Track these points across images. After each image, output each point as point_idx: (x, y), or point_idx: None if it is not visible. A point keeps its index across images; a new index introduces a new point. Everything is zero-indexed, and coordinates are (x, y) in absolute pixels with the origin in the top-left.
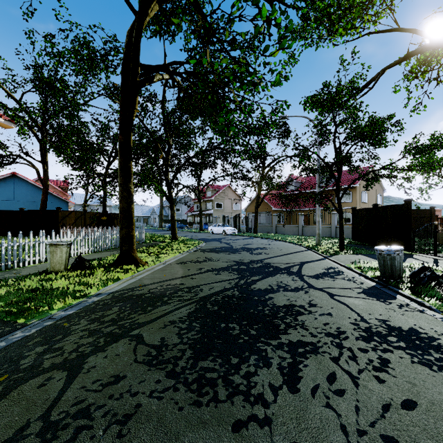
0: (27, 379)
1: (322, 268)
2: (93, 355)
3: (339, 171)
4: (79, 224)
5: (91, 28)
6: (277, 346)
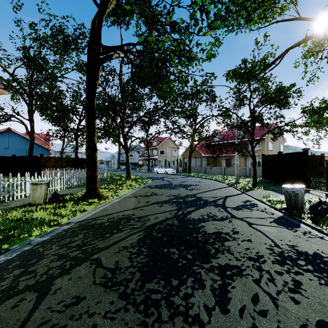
0: (3, 300)
1: (241, 201)
2: (59, 277)
3: (253, 127)
4: (57, 166)
5: (65, 18)
6: (209, 269)
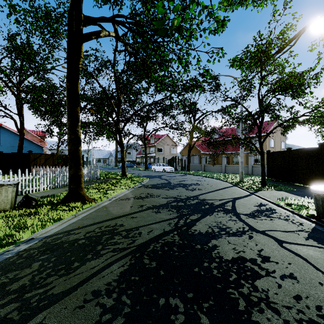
0: None
1: (254, 205)
2: None
3: (261, 119)
4: (48, 164)
5: None
6: None
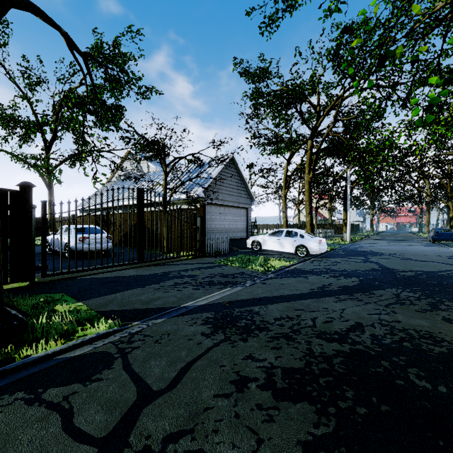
0: None
1: None
2: None
3: None
4: None
5: None
6: (358, 343)
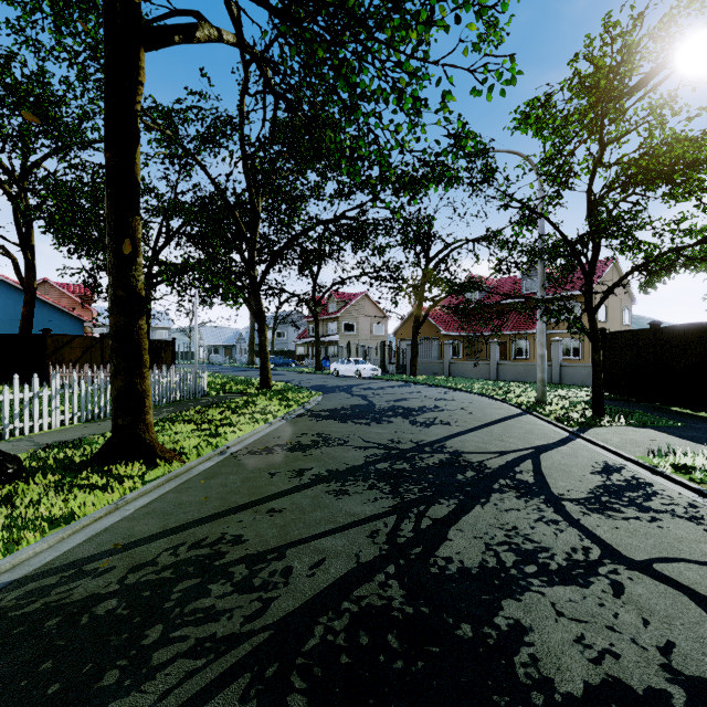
0: None
1: (592, 471)
2: None
3: (593, 253)
4: (90, 360)
5: None
6: None
